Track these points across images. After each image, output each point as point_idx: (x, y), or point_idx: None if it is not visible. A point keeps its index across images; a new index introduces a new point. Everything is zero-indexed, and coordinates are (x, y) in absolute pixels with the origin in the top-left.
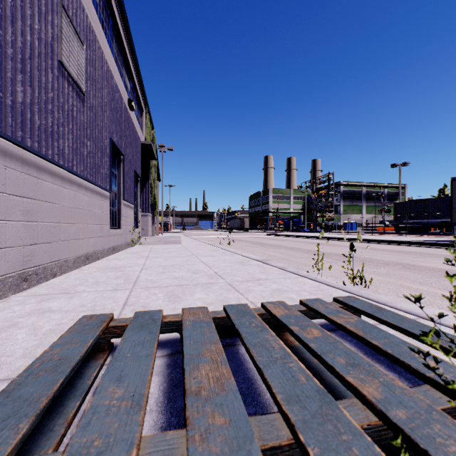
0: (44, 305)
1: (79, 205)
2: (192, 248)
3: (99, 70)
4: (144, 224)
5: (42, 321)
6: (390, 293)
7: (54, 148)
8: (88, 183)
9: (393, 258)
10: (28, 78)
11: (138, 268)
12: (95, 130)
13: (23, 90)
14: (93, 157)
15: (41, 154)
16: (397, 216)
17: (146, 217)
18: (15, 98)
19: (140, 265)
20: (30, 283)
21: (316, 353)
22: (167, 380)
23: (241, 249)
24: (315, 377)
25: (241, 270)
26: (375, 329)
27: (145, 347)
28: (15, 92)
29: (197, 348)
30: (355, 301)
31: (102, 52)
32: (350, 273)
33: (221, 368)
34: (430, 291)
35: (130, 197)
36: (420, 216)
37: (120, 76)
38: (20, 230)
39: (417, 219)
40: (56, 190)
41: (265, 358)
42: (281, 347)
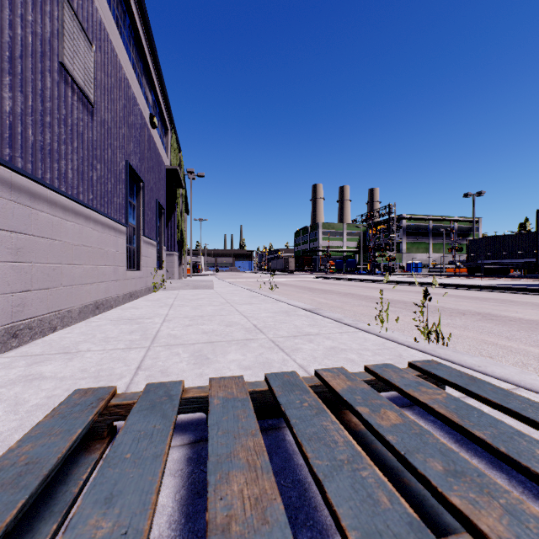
0: (35, 369)
1: (86, 242)
2: (226, 294)
3: (112, 78)
4: (169, 265)
5: (28, 393)
6: (472, 351)
7: (53, 171)
8: (98, 215)
9: (469, 306)
10: (18, 82)
11: (159, 320)
12: (107, 150)
13: (12, 97)
14: (105, 183)
15: (36, 177)
16: (470, 256)
17: (171, 257)
18: (0, 106)
19: (162, 315)
20: (21, 340)
21: (398, 452)
22: (187, 483)
23: (286, 294)
24: (394, 481)
25: (286, 322)
26: (474, 411)
27: (154, 441)
28: (0, 99)
29: (228, 443)
30: (438, 367)
31: (117, 55)
32: (422, 327)
33: (261, 479)
34: (521, 348)
35: (152, 232)
36: (498, 256)
37: (138, 86)
38: (7, 273)
39: (494, 258)
40: (56, 223)
41: (325, 460)
42: (347, 441)
